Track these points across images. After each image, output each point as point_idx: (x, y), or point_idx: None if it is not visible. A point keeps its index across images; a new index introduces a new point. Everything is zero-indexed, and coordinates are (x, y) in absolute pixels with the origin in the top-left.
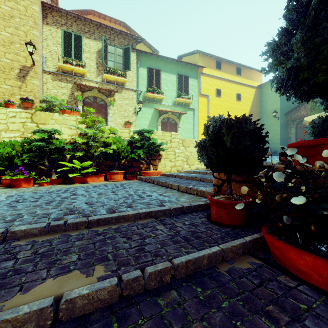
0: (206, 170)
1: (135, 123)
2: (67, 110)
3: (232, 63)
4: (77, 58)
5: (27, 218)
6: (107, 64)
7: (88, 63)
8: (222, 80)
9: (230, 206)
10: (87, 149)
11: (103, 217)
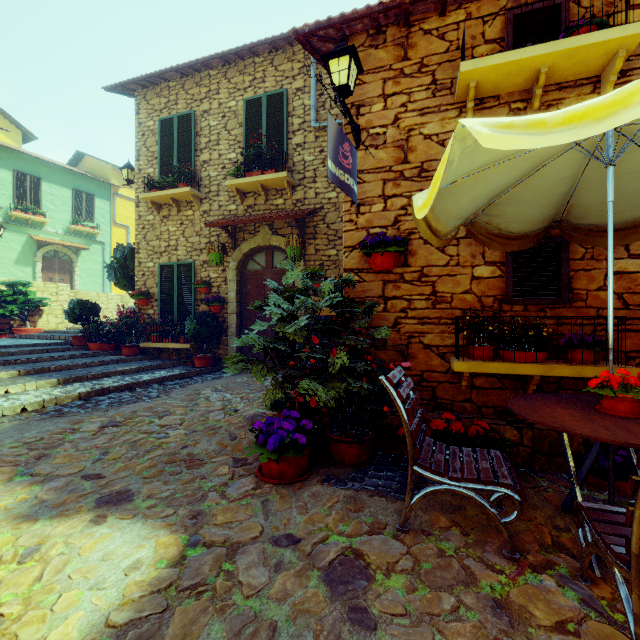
0: None
1: None
2: None
3: None
4: None
5: None
6: None
7: None
8: None
9: (80, 338)
10: None
11: (8, 345)
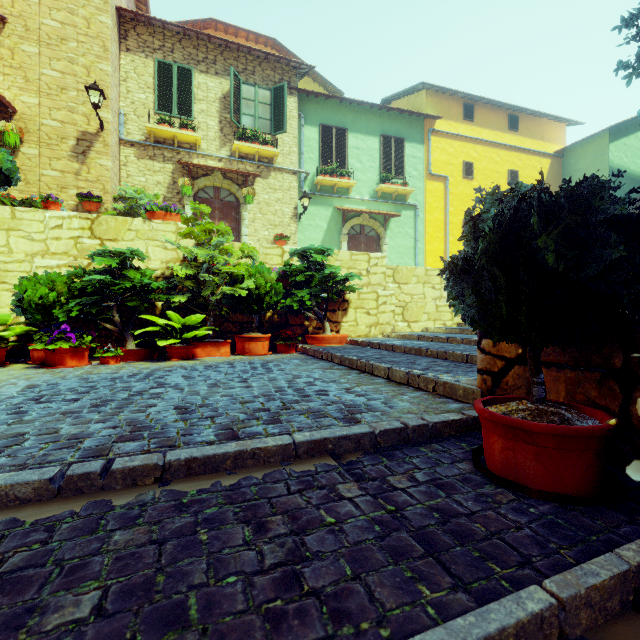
0: (446, 334)
1: (295, 237)
2: (158, 211)
3: (498, 106)
4: (182, 113)
5: (29, 448)
6: (240, 121)
7: (205, 121)
8: (476, 143)
9: (550, 439)
10: (197, 289)
11: (202, 454)
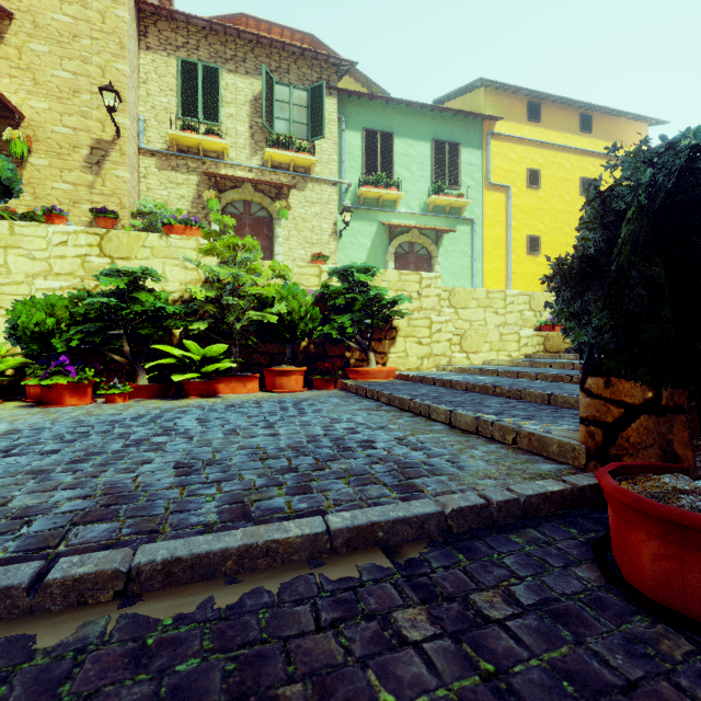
0: (514, 367)
1: (335, 257)
2: (177, 225)
3: (569, 104)
4: (208, 118)
5: None
6: (273, 126)
7: (233, 127)
8: (542, 147)
9: None
10: (220, 314)
11: (189, 551)
